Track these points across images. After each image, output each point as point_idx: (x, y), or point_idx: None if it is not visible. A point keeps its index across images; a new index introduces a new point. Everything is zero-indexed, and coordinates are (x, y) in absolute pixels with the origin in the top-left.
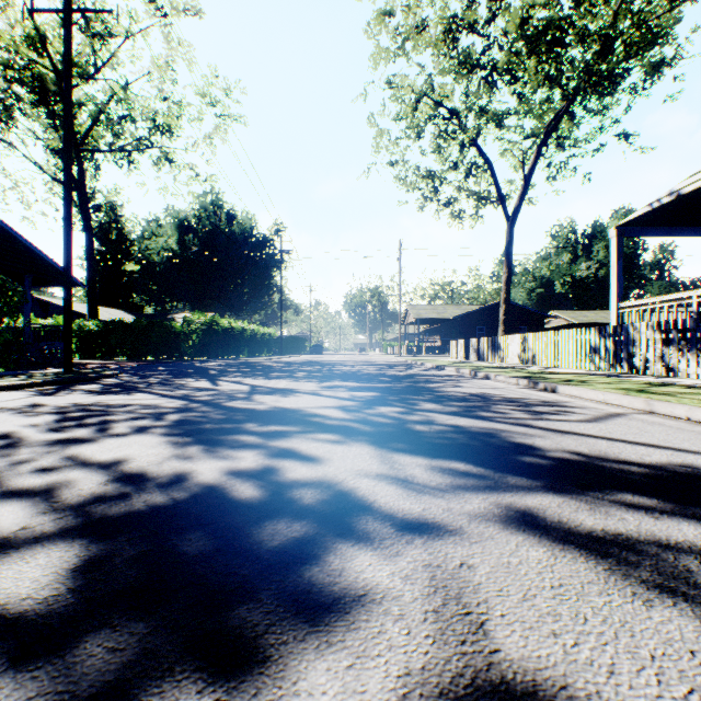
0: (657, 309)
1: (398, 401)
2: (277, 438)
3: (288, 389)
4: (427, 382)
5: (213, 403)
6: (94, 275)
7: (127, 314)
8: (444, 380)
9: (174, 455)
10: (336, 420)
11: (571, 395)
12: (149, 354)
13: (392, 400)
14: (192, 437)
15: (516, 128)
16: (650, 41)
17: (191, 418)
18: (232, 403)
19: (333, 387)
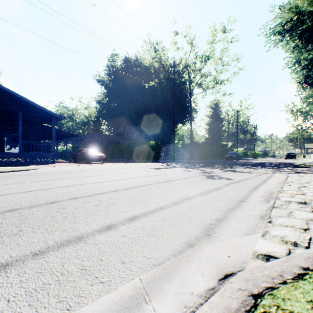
0: None
1: None
2: None
3: None
4: None
5: None
6: None
7: None
8: None
9: None
10: None
11: None
12: None
13: None
14: None
15: None
16: None
17: None
18: None
19: None
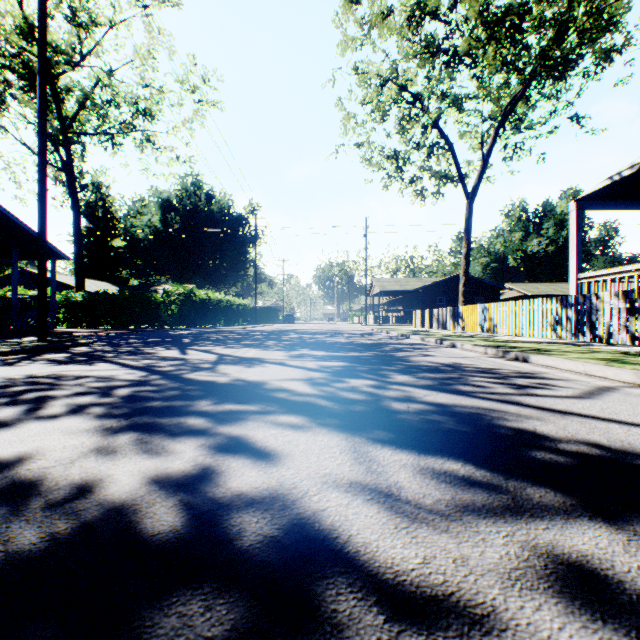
0: (617, 279)
1: (368, 372)
2: (230, 422)
3: (255, 358)
4: (395, 351)
5: (172, 375)
6: (81, 250)
7: (113, 286)
8: (411, 349)
9: (96, 448)
10: (302, 395)
11: (545, 366)
12: (132, 323)
13: (362, 371)
14: (130, 420)
15: (474, 112)
16: (603, 26)
17: (141, 394)
18: (193, 375)
19: (301, 356)
